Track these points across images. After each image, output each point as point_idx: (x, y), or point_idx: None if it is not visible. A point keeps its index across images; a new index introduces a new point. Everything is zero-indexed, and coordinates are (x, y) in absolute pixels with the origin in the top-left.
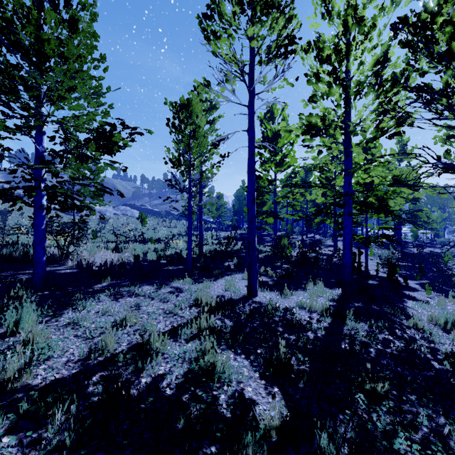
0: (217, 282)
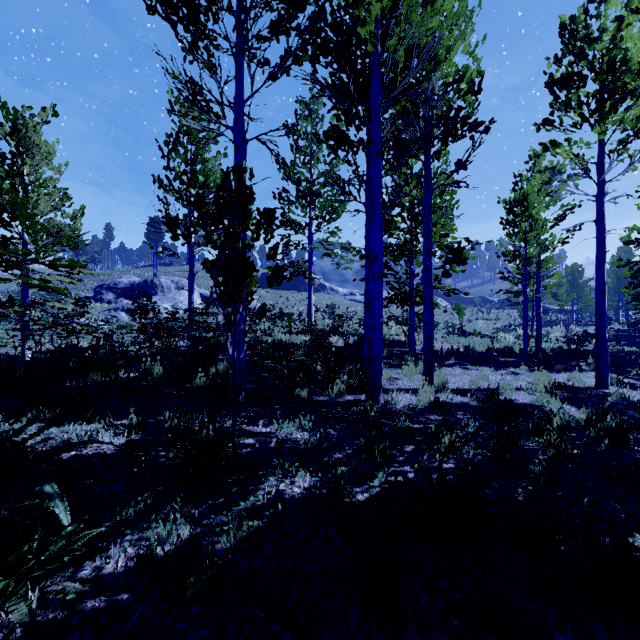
0: (559, 375)
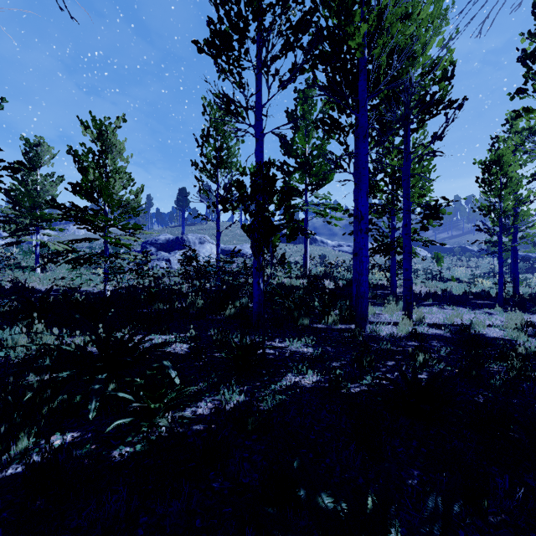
0: (533, 316)
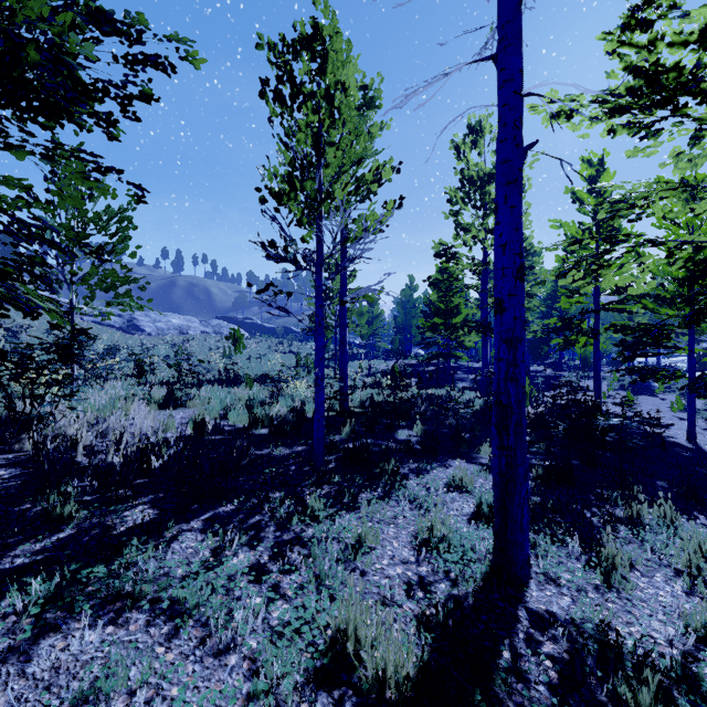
0: (393, 506)
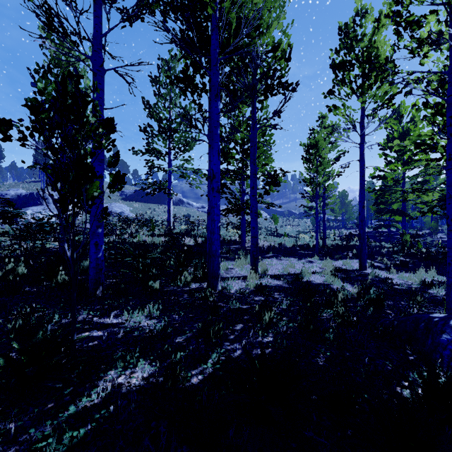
0: (337, 262)
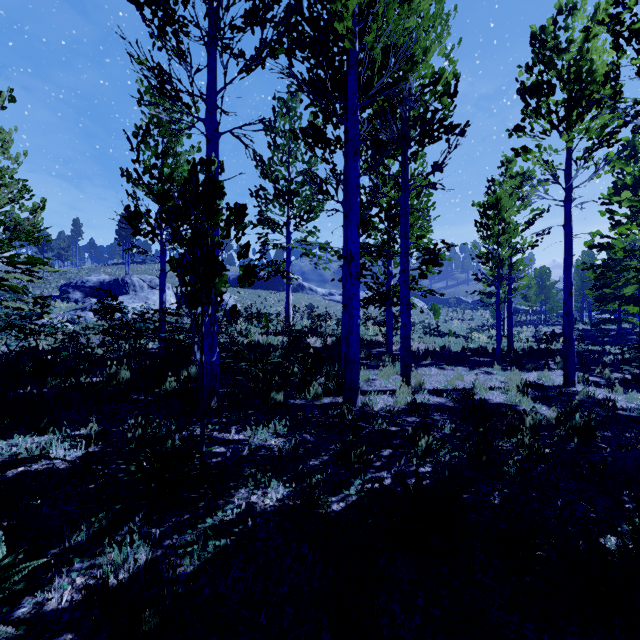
0: (529, 374)
